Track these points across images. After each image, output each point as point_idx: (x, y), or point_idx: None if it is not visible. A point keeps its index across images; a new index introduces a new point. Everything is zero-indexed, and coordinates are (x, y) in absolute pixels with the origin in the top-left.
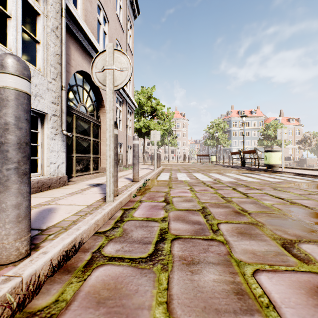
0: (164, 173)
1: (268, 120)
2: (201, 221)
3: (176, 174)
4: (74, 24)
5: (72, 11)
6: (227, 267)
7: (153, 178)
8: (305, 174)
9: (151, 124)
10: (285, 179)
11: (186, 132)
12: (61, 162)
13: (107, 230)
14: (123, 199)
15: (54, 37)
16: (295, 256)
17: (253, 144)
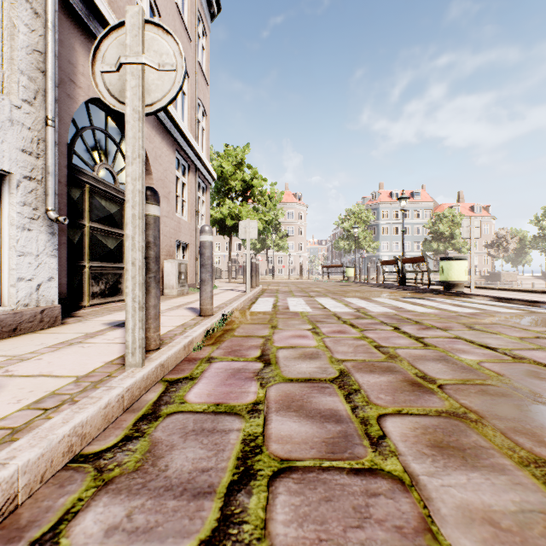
0: (264, 297)
1: (439, 208)
2: (341, 411)
3: (286, 299)
4: (84, 3)
5: None
6: None
7: (242, 308)
8: (513, 299)
9: (242, 212)
10: (481, 308)
11: (304, 227)
12: (46, 277)
13: (107, 449)
14: (169, 357)
15: (29, 13)
16: None
17: (414, 249)
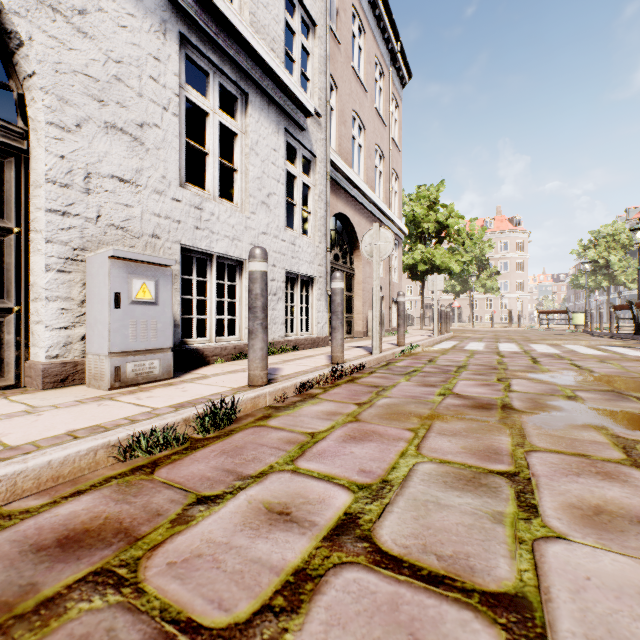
0: (449, 341)
1: None
2: (451, 369)
3: (469, 343)
4: (330, 166)
5: (330, 157)
6: (446, 378)
7: (426, 346)
8: None
9: (435, 256)
10: None
11: (524, 260)
12: (324, 322)
13: (377, 367)
14: (387, 355)
15: (320, 202)
16: (498, 380)
17: None
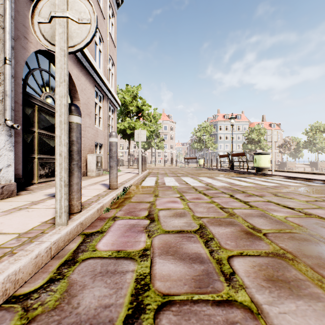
0: (150, 177)
1: (251, 125)
2: (202, 254)
3: (163, 178)
4: None
5: None
6: None
7: (136, 184)
8: (297, 177)
9: (136, 125)
10: (279, 183)
11: (173, 135)
12: (5, 164)
13: (35, 290)
14: (86, 218)
15: None
16: None
17: (238, 148)
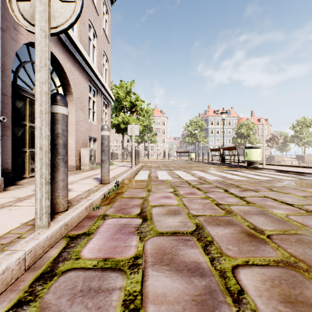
0: (143, 171)
1: (241, 120)
2: (202, 263)
3: (156, 172)
4: None
5: None
6: None
7: (129, 178)
8: (288, 171)
9: (130, 120)
10: (271, 177)
11: (166, 129)
12: None
13: None
14: (72, 218)
15: None
16: None
17: (227, 142)
